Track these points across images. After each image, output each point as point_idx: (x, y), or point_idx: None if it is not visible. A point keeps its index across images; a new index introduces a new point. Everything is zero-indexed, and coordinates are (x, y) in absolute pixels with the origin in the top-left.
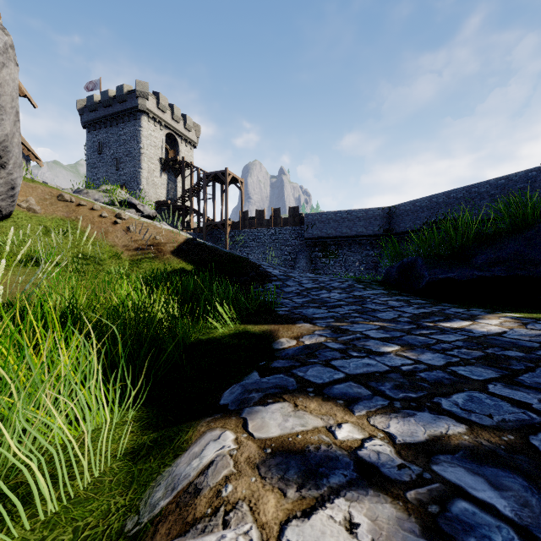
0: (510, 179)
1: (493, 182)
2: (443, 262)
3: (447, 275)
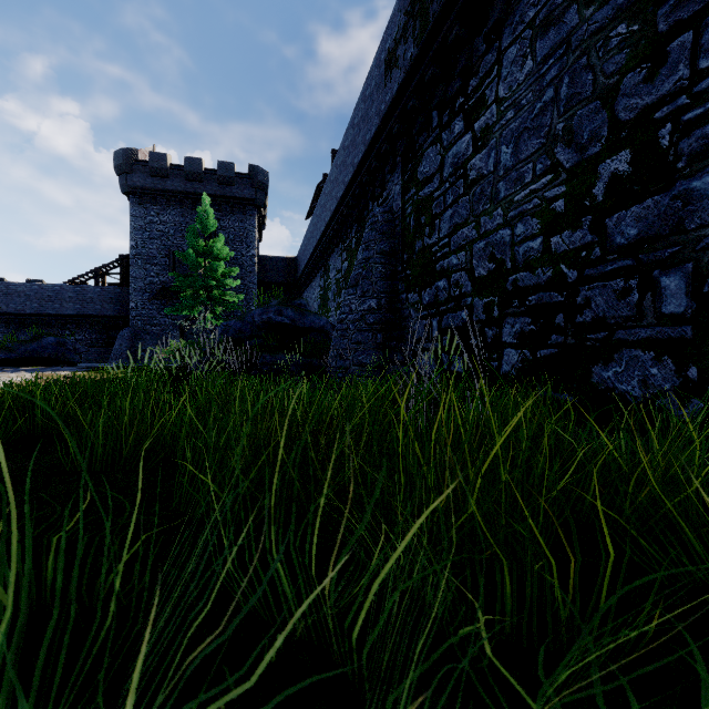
0: (43, 287)
1: (29, 285)
2: (4, 351)
3: (6, 357)
